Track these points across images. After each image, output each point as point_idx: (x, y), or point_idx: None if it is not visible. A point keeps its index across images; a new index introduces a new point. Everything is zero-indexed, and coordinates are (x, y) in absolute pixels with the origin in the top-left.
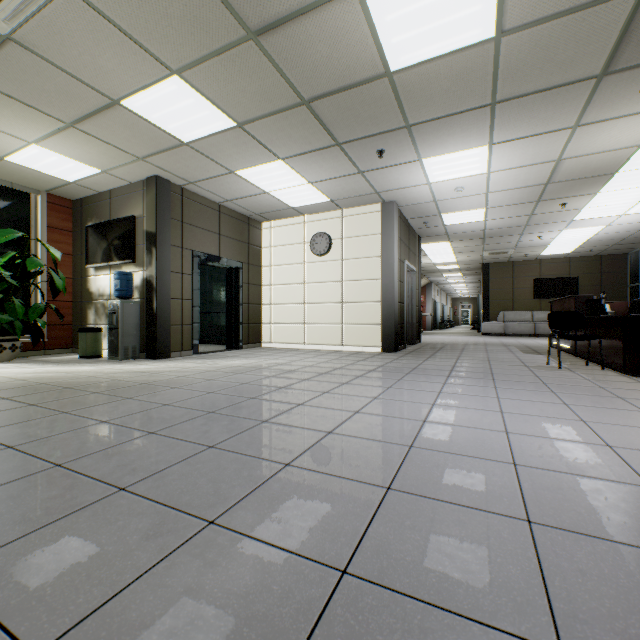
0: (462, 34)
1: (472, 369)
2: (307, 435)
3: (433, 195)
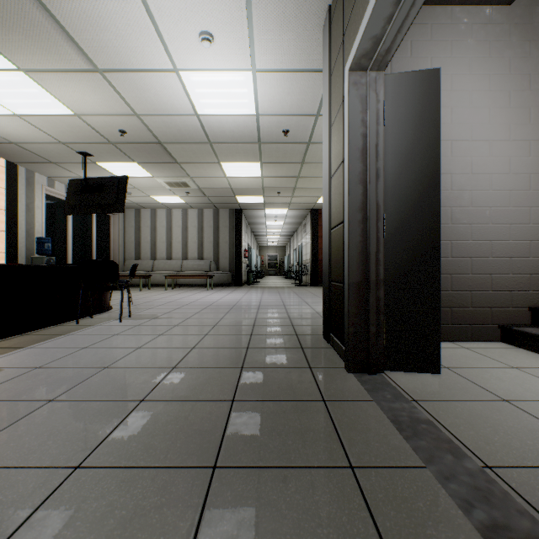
0: (233, 165)
1: (215, 310)
2: (266, 293)
3: (250, 20)
